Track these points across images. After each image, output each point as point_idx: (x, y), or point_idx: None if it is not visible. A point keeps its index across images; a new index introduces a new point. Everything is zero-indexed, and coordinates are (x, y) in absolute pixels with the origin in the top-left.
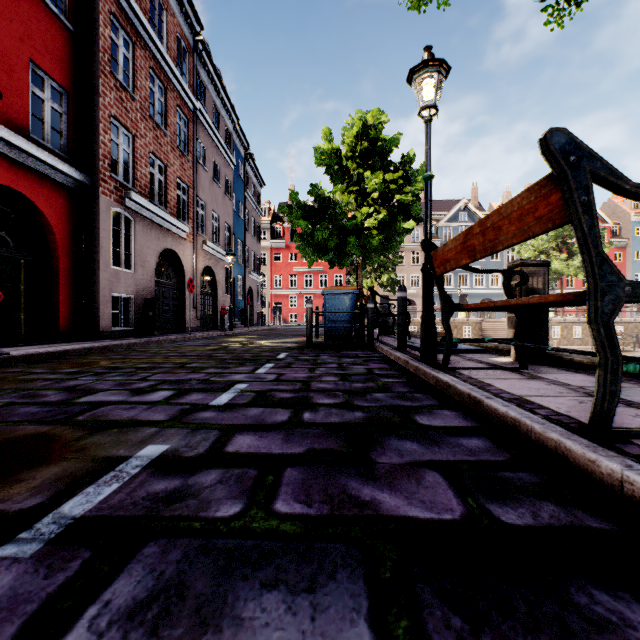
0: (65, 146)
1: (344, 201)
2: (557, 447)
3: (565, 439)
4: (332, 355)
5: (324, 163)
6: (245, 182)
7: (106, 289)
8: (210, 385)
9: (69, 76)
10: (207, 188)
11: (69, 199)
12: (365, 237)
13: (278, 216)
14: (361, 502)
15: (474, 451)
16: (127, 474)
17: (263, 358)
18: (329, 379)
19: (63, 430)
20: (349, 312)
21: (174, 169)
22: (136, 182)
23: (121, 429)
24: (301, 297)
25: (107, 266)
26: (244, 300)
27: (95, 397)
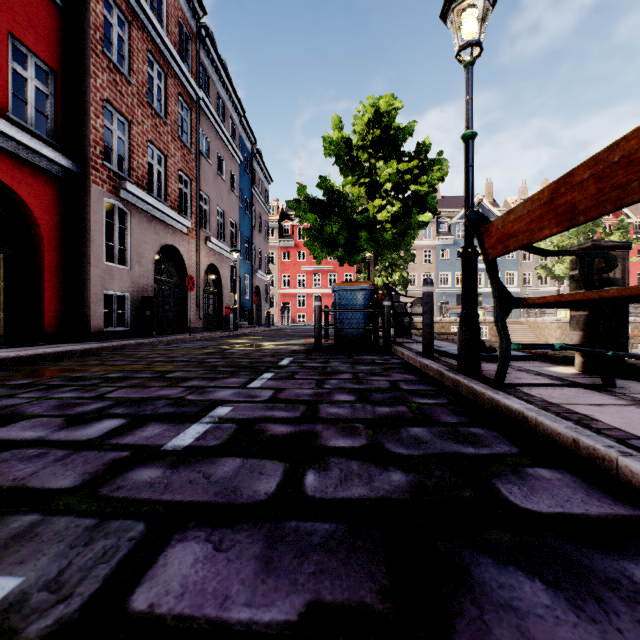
0: (52, 130)
1: (355, 194)
2: None
3: None
4: (344, 361)
5: (333, 153)
6: (252, 178)
7: (98, 286)
8: (180, 408)
9: (56, 54)
10: (211, 182)
11: (56, 188)
12: (377, 231)
13: (286, 214)
14: None
15: None
16: None
17: (262, 365)
18: (343, 398)
19: None
20: (363, 311)
21: (175, 160)
22: (132, 172)
23: None
24: (310, 297)
25: (99, 261)
26: (251, 299)
27: (5, 431)
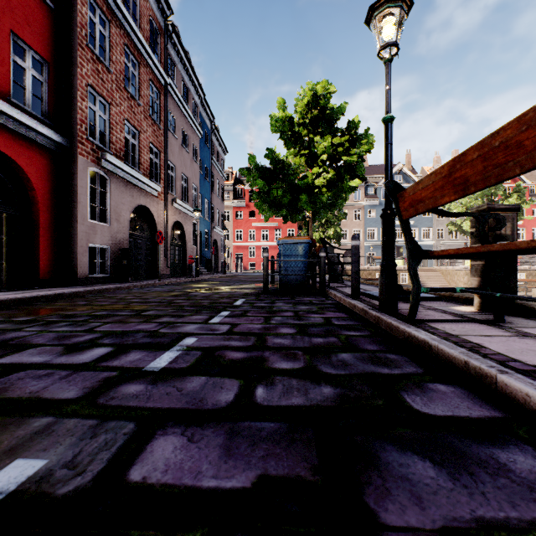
0: (46, 111)
1: (296, 163)
2: None
3: None
4: (287, 302)
5: (279, 129)
6: (211, 149)
7: (83, 240)
8: (156, 339)
9: (49, 48)
10: (177, 153)
11: (49, 159)
12: (315, 194)
13: (239, 180)
14: None
15: None
16: None
17: (220, 305)
18: (286, 331)
19: None
20: (302, 260)
21: (147, 135)
22: (112, 145)
23: (3, 418)
24: (259, 248)
25: (84, 219)
26: (210, 251)
27: (18, 356)
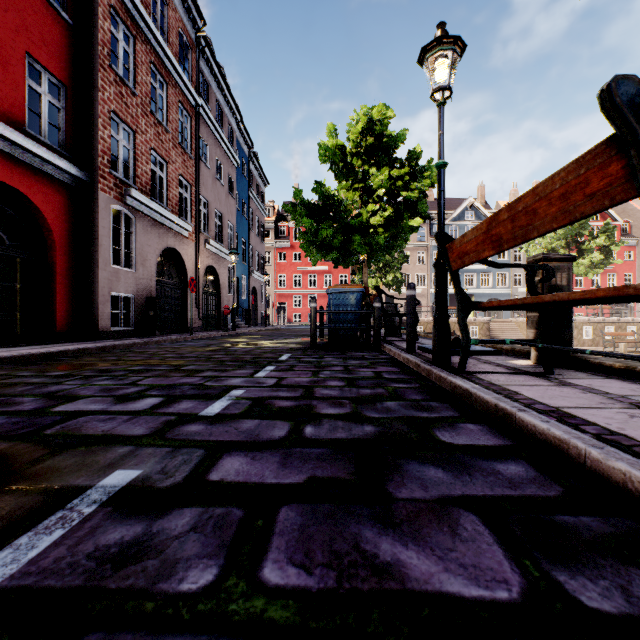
0: (63, 142)
1: (349, 199)
2: (627, 481)
3: (639, 472)
4: (337, 357)
5: (328, 160)
6: (249, 181)
7: (105, 288)
8: (203, 391)
9: (67, 70)
10: (210, 186)
11: (67, 196)
12: (370, 235)
13: (282, 215)
14: (379, 566)
15: (515, 482)
16: (78, 515)
17: (264, 360)
18: (334, 384)
19: (22, 448)
20: (355, 311)
21: (176, 166)
22: (137, 179)
23: (90, 447)
24: (305, 297)
25: (106, 265)
26: (248, 300)
27: (74, 405)
